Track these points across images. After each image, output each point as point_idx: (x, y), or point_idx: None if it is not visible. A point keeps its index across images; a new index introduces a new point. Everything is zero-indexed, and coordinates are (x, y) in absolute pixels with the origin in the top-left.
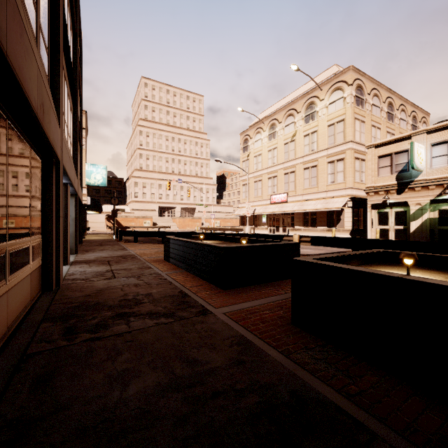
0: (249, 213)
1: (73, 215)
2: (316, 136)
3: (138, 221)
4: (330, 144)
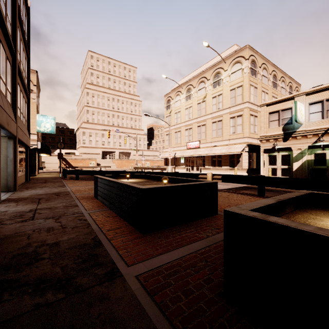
0: (171, 156)
1: (11, 156)
2: (221, 98)
3: (85, 162)
4: (231, 104)
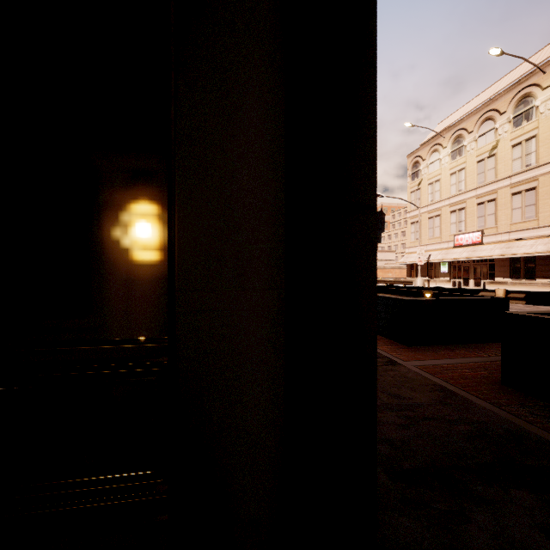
0: (422, 261)
1: None
2: (534, 144)
3: None
4: None
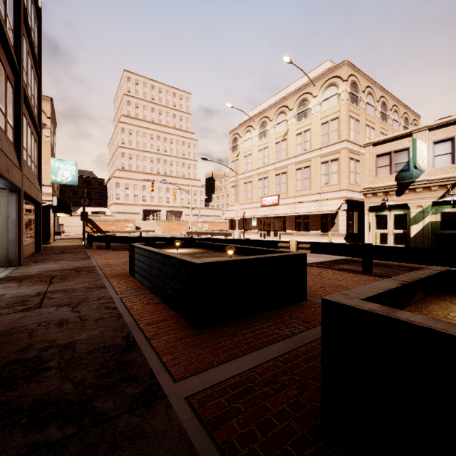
0: (238, 217)
1: (13, 217)
2: (308, 135)
3: (119, 225)
4: (323, 143)
